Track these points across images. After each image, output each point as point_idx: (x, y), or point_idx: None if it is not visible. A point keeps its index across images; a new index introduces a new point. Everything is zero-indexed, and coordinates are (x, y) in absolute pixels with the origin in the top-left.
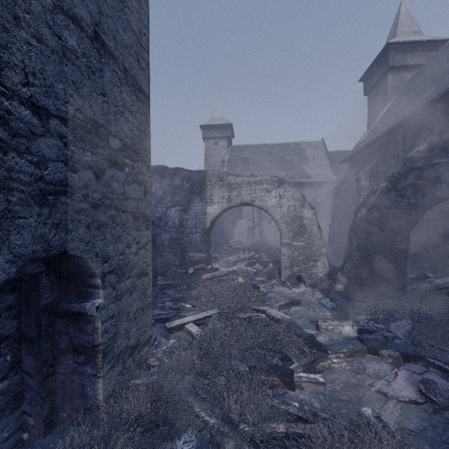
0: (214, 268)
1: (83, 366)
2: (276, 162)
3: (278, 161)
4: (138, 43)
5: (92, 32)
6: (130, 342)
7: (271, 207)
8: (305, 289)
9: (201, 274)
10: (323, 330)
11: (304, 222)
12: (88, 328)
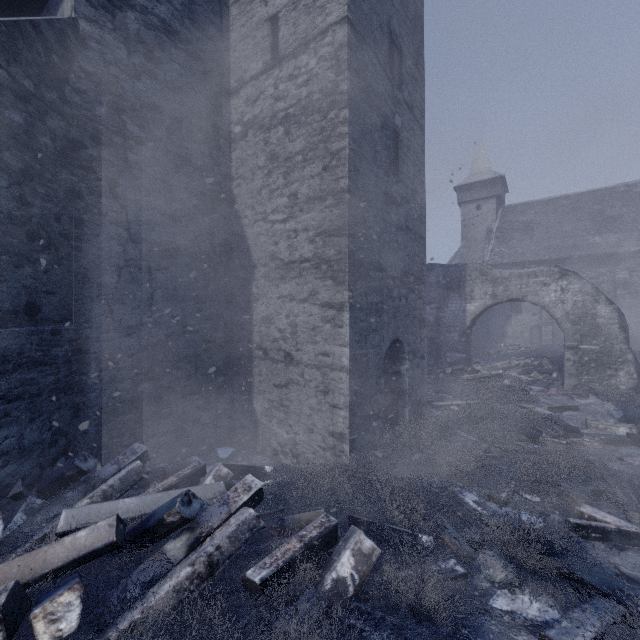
0: (475, 369)
1: (397, 401)
2: (584, 222)
3: (589, 219)
4: (420, 208)
5: (405, 227)
6: (417, 398)
7: (548, 303)
8: (595, 401)
9: (460, 375)
10: (593, 429)
11: (597, 320)
12: (400, 381)
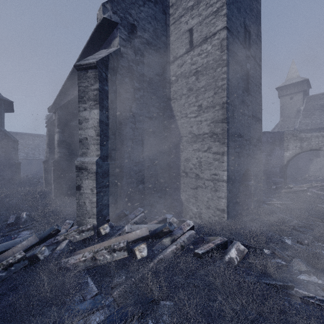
0: (289, 187)
1: (247, 199)
2: None
3: None
4: (259, 105)
5: (251, 115)
6: (257, 198)
7: None
8: None
9: (280, 190)
10: None
11: None
12: (249, 189)
